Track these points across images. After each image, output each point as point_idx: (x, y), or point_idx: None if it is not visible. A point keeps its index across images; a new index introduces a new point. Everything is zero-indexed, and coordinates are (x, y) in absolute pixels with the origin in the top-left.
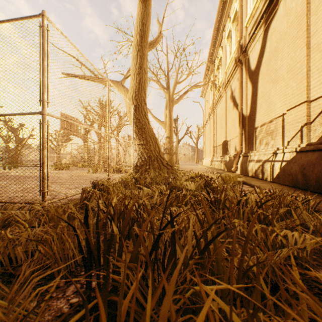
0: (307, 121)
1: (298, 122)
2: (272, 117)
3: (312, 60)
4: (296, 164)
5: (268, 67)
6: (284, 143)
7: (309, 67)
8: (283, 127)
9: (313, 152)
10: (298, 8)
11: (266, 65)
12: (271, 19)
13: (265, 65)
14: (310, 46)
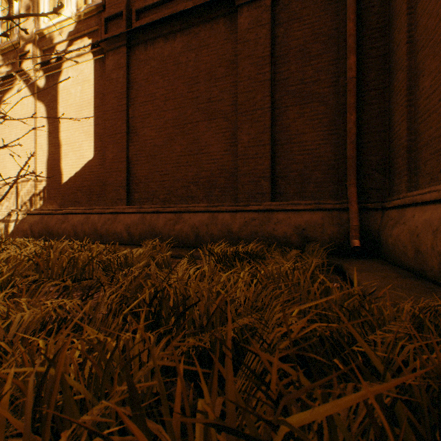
0: (35, 193)
1: (30, 192)
2: (8, 181)
3: (39, 152)
4: (28, 223)
5: (3, 131)
6: (19, 206)
7: (37, 156)
8: (18, 193)
9: (38, 215)
10: (30, 109)
11: (1, 128)
12: (7, 90)
13: (0, 128)
14: (38, 143)
